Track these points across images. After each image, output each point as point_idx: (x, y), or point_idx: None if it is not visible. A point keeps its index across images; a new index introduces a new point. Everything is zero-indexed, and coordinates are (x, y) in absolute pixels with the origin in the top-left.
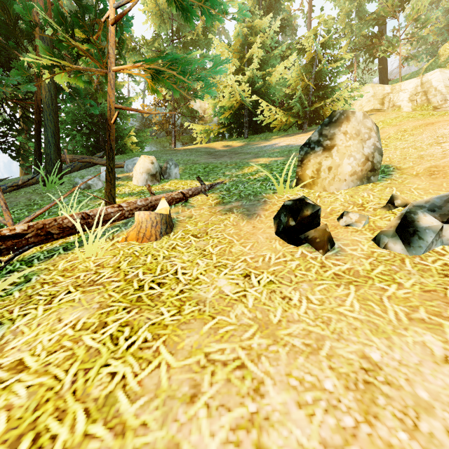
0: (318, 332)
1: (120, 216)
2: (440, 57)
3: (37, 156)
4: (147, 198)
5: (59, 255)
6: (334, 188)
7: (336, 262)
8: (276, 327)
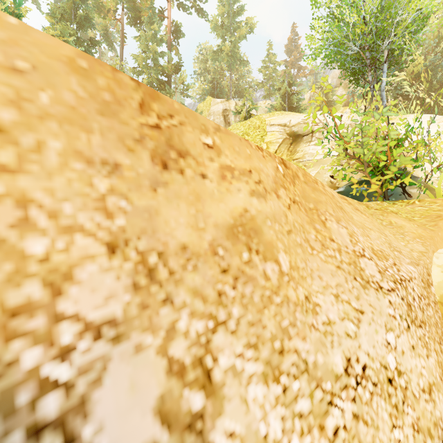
0: None
1: None
2: (198, 110)
3: None
4: None
5: None
6: None
7: None
8: None
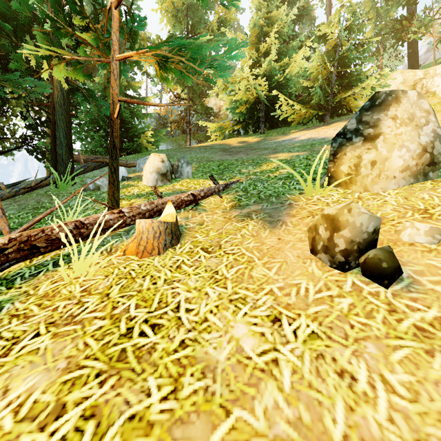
0: None
1: (120, 223)
2: None
3: (53, 157)
4: (153, 201)
5: (46, 272)
6: (380, 187)
7: (412, 303)
8: None
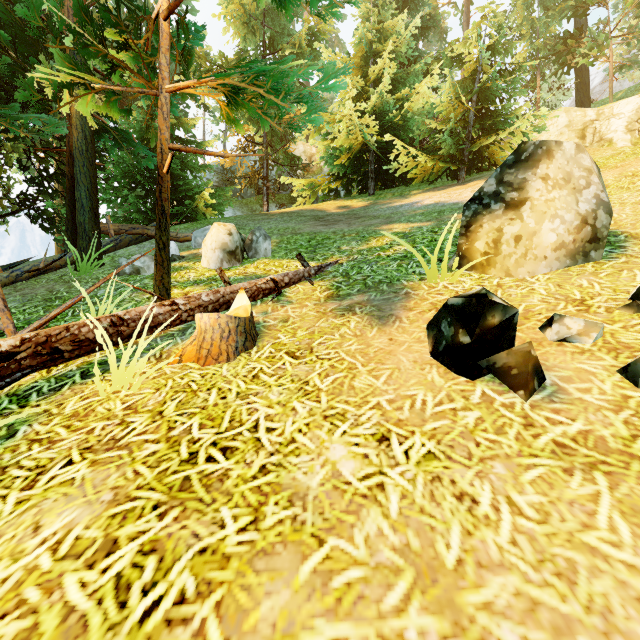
0: (553, 605)
1: (173, 319)
2: None
3: (70, 227)
4: (218, 289)
5: (72, 385)
6: (526, 271)
7: (553, 415)
8: (453, 580)
